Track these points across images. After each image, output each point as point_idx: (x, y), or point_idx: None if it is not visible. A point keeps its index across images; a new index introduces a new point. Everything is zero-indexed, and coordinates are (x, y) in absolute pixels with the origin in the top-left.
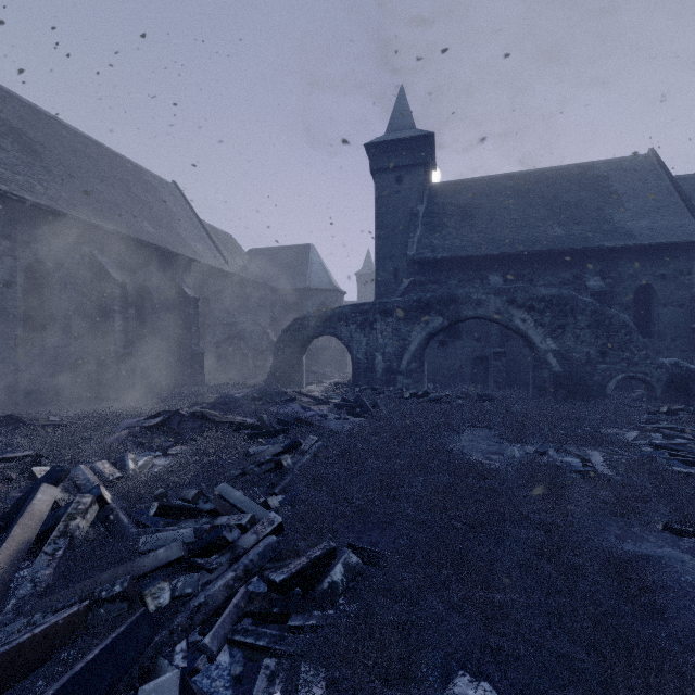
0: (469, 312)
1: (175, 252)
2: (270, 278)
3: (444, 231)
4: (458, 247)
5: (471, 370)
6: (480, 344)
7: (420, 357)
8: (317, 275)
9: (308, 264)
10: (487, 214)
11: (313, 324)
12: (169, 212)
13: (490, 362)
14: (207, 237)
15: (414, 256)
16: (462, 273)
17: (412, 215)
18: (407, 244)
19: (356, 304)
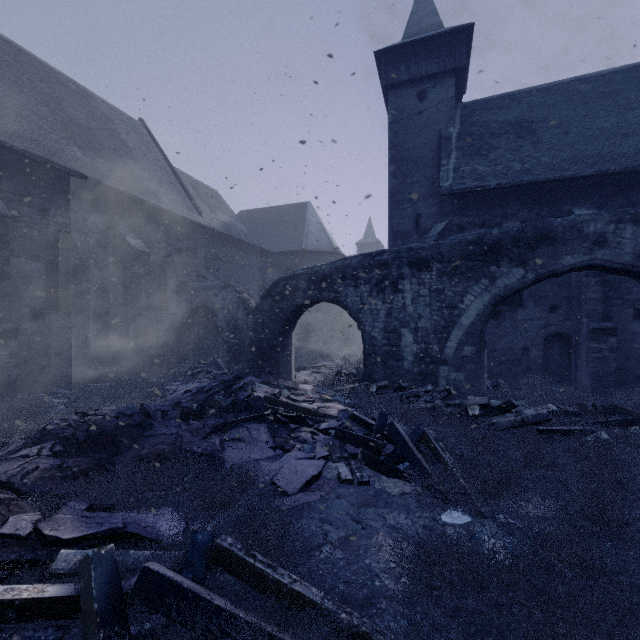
0: (578, 256)
1: (113, 187)
2: (262, 241)
3: (493, 154)
4: (519, 171)
5: (542, 355)
6: (557, 315)
7: (481, 337)
8: (315, 236)
9: (305, 224)
10: (556, 127)
11: (304, 285)
12: (123, 146)
13: (578, 342)
14: (177, 183)
15: (452, 187)
16: (526, 208)
17: (440, 141)
18: (434, 181)
19: (370, 253)
